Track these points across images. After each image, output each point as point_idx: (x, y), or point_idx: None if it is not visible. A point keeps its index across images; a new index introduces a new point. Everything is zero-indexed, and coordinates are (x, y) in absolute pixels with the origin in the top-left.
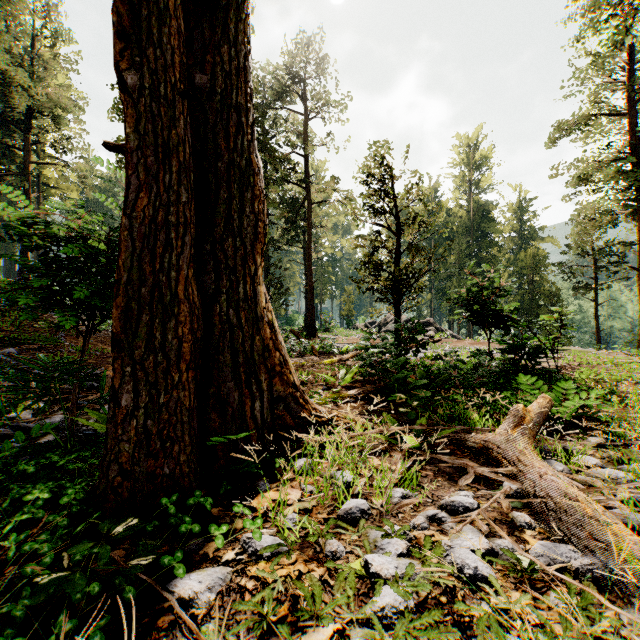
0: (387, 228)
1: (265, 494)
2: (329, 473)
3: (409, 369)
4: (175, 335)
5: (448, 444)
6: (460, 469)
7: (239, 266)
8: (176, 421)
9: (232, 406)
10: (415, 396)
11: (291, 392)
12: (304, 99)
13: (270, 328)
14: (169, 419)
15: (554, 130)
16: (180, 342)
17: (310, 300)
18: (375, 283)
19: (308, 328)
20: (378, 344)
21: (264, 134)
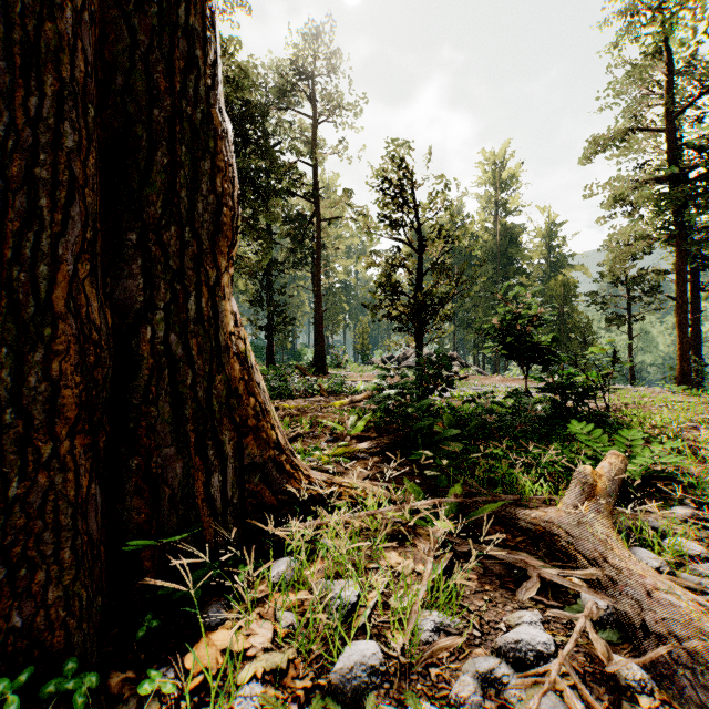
0: (407, 243)
1: (213, 636)
2: (318, 598)
3: (433, 412)
4: (45, 375)
5: (492, 523)
6: (514, 567)
7: (189, 269)
8: (43, 528)
9: (171, 485)
10: (443, 450)
11: (272, 456)
12: (312, 100)
13: (241, 363)
14: (28, 525)
15: (588, 145)
16: (55, 387)
17: (319, 331)
18: (393, 309)
19: (317, 363)
20: (397, 384)
21: (267, 140)
